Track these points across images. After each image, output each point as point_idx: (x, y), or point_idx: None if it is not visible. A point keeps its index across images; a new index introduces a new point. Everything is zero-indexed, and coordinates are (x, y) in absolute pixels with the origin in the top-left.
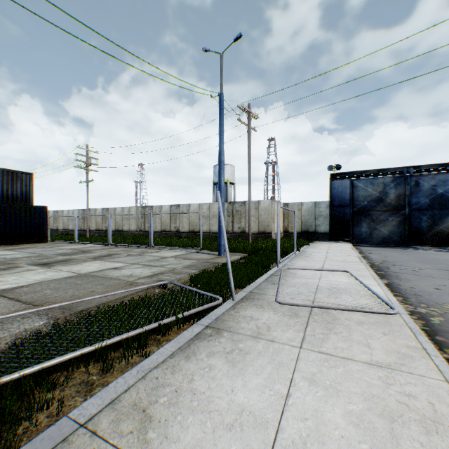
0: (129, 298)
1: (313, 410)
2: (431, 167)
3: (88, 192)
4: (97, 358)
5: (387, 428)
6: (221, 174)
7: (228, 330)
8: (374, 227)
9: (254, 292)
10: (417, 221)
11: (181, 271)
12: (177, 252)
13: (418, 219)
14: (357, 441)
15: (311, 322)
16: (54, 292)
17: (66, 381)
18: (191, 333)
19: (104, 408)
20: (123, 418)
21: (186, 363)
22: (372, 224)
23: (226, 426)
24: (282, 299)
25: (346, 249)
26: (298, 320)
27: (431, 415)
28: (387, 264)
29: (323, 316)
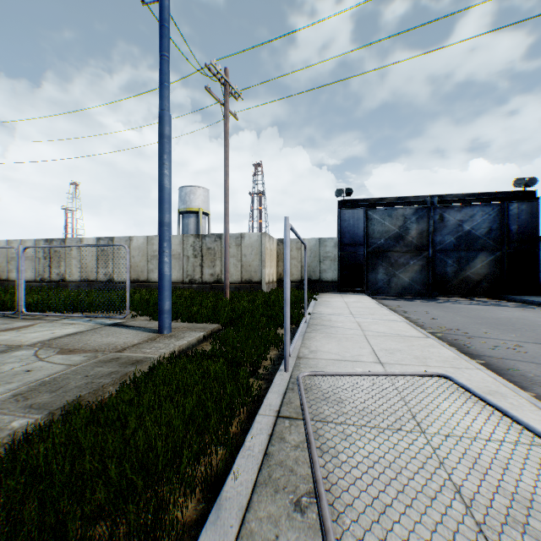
0: None
1: None
2: (456, 197)
3: None
4: None
5: None
6: (163, 162)
7: None
8: (394, 273)
9: None
10: (443, 265)
11: None
12: (68, 328)
13: (443, 262)
14: None
15: None
16: None
17: None
18: None
19: None
20: None
21: None
22: (390, 269)
23: None
24: None
25: (372, 306)
26: None
27: None
28: (457, 336)
29: None
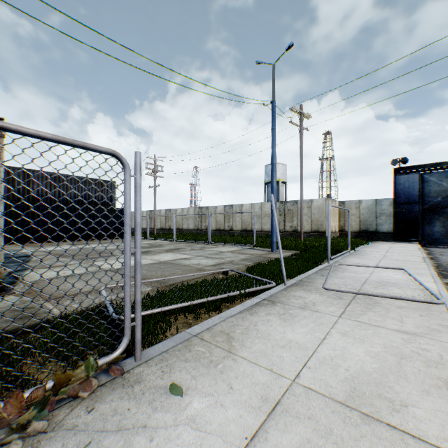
0: (201, 279)
1: (342, 347)
2: None
3: (155, 196)
4: (189, 311)
5: (395, 361)
6: (273, 176)
7: (280, 303)
8: None
9: (303, 281)
10: None
11: (238, 263)
12: (232, 248)
13: None
14: (370, 363)
15: (353, 303)
16: (148, 272)
17: (174, 321)
18: (252, 302)
19: (204, 331)
20: (217, 336)
21: (251, 317)
22: (447, 222)
23: (280, 346)
24: (329, 286)
25: (410, 249)
26: (341, 301)
27: (435, 360)
28: None
29: (365, 300)
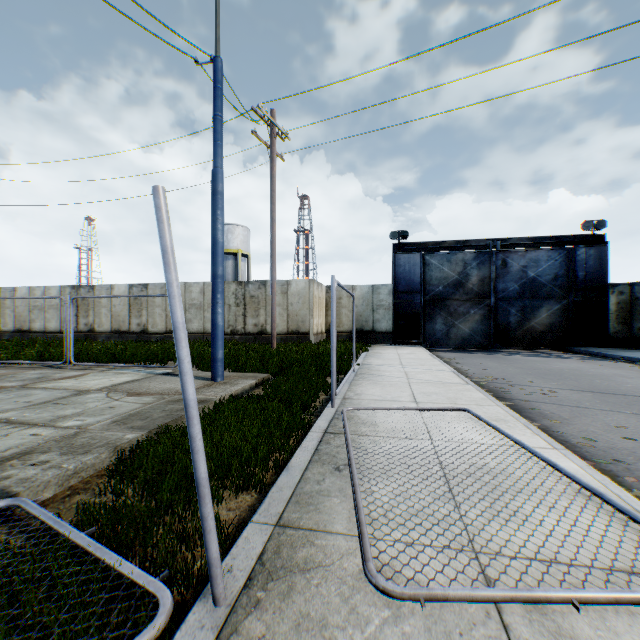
0: None
1: None
2: (521, 241)
3: None
4: None
5: None
6: (216, 218)
7: None
8: (453, 323)
9: (290, 525)
10: (505, 315)
11: (94, 440)
12: (122, 377)
13: (506, 312)
14: None
15: None
16: None
17: None
18: None
19: None
20: None
21: None
22: (449, 318)
23: None
24: (382, 553)
25: (425, 358)
26: None
27: None
28: (500, 384)
29: None
